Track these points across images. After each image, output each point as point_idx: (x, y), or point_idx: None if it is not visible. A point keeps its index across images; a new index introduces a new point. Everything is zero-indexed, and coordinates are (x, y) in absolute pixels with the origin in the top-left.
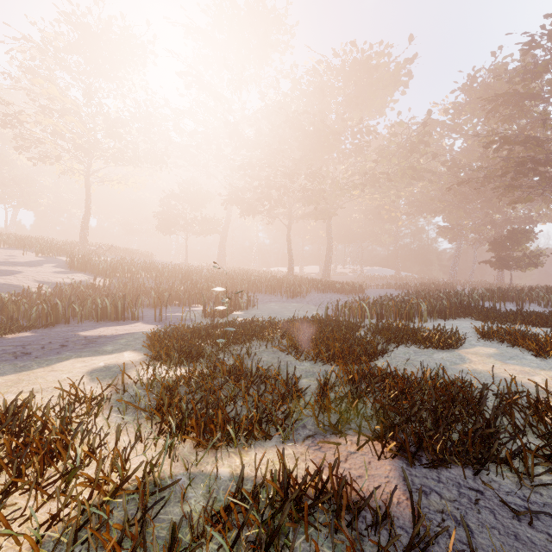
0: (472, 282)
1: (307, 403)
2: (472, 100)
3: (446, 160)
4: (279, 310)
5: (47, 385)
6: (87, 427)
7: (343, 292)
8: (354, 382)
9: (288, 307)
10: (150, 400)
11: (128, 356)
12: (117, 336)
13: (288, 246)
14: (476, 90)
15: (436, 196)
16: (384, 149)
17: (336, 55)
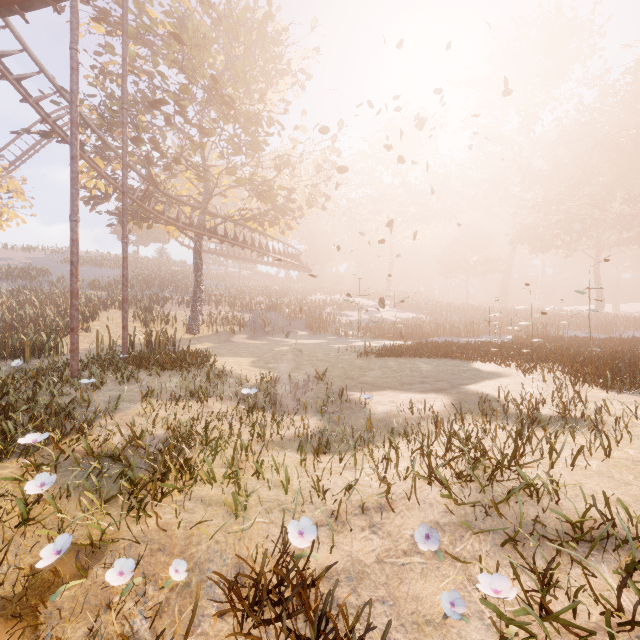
0: None
1: None
2: None
3: None
4: None
5: None
6: None
7: None
8: None
9: None
10: None
11: None
12: None
13: (595, 280)
14: None
15: None
16: None
17: None
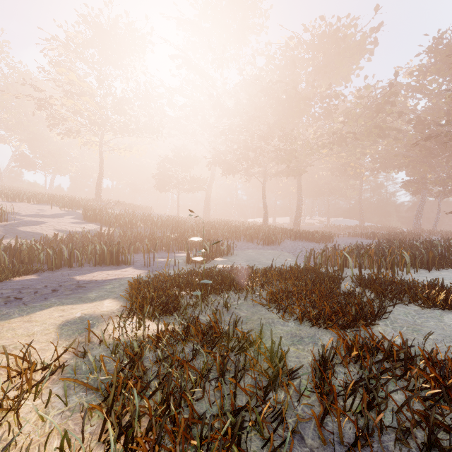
0: (436, 231)
1: (301, 393)
2: (437, 61)
3: (411, 118)
4: (256, 257)
5: (12, 341)
6: (9, 424)
7: (313, 240)
8: (357, 359)
9: (264, 254)
10: (107, 373)
11: (106, 305)
12: (106, 282)
13: (263, 200)
14: (442, 52)
15: (400, 152)
16: (351, 111)
17: (306, 30)
